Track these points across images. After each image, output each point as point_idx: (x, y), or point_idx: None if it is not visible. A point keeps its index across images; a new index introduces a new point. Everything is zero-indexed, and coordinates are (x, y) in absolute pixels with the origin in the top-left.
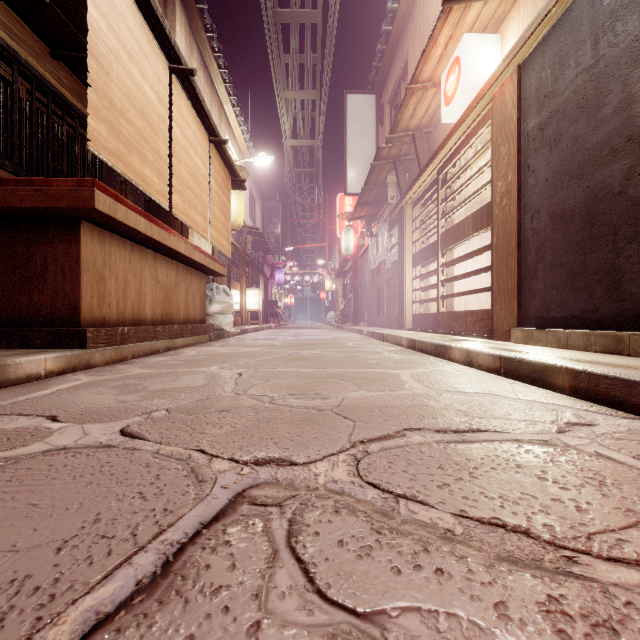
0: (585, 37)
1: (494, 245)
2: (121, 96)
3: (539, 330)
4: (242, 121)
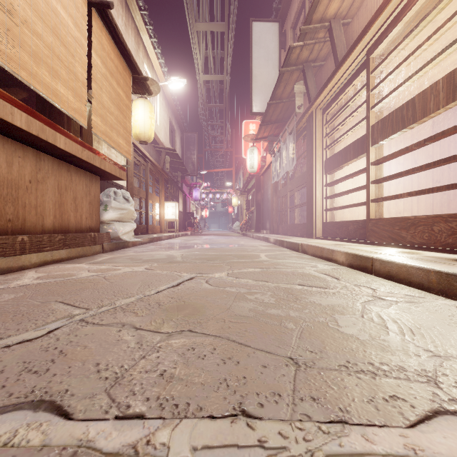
0: None
1: None
2: None
3: None
4: (159, 53)
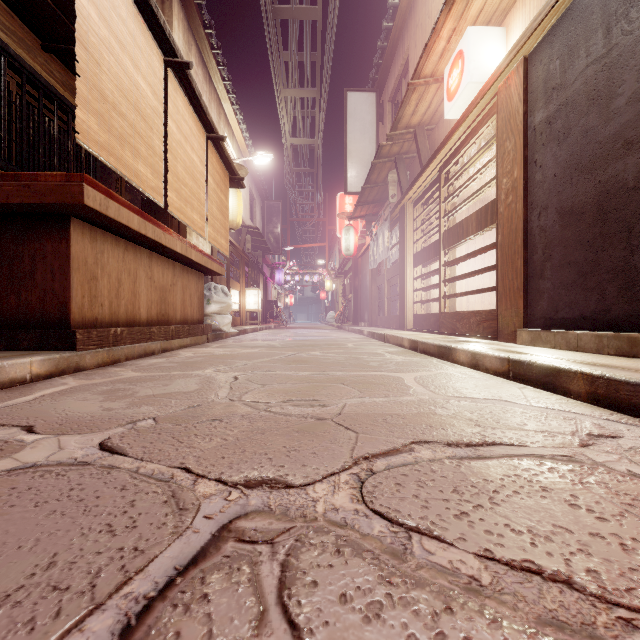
0: (596, 26)
1: (499, 243)
2: (112, 88)
3: (547, 331)
4: (241, 119)
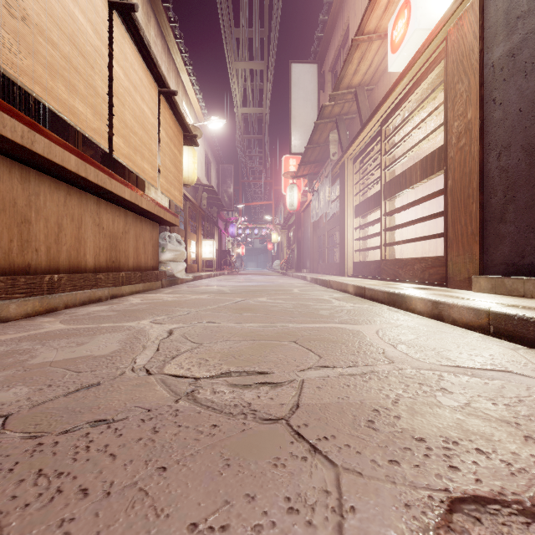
0: None
1: (449, 189)
2: (39, 10)
3: (513, 278)
4: (198, 90)
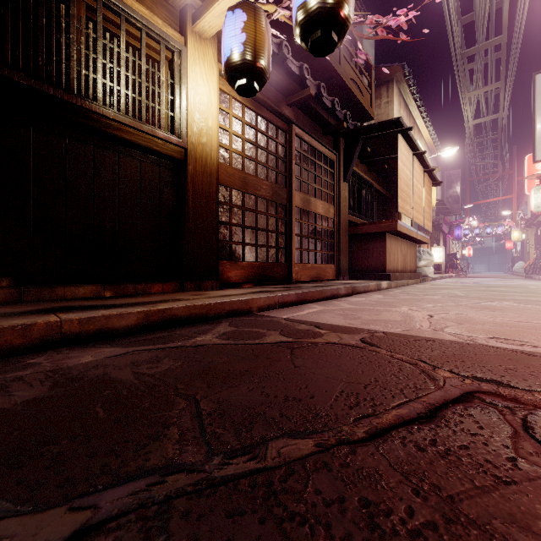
0: None
1: None
2: (402, 184)
3: None
4: (429, 124)
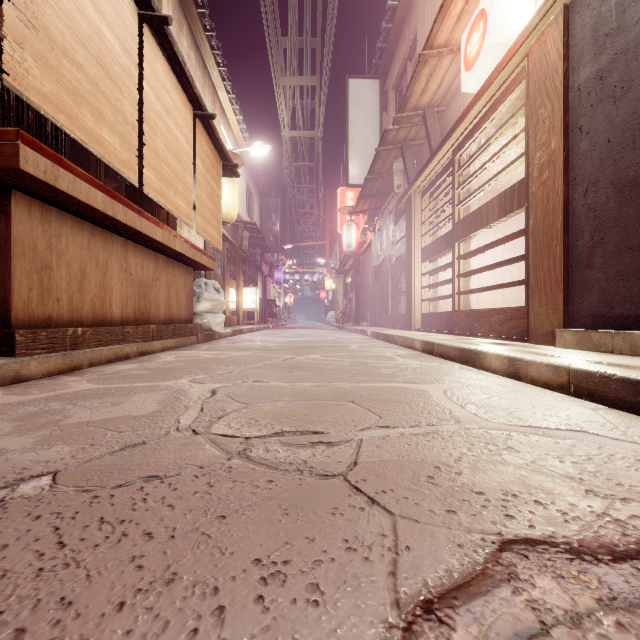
0: None
1: (530, 229)
2: (63, 28)
3: (601, 332)
4: (238, 110)
